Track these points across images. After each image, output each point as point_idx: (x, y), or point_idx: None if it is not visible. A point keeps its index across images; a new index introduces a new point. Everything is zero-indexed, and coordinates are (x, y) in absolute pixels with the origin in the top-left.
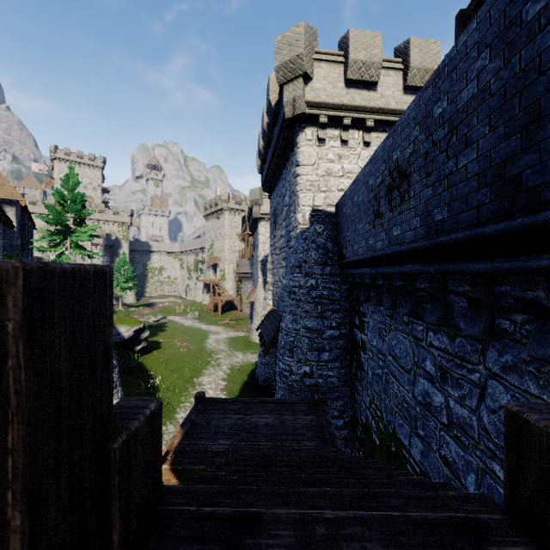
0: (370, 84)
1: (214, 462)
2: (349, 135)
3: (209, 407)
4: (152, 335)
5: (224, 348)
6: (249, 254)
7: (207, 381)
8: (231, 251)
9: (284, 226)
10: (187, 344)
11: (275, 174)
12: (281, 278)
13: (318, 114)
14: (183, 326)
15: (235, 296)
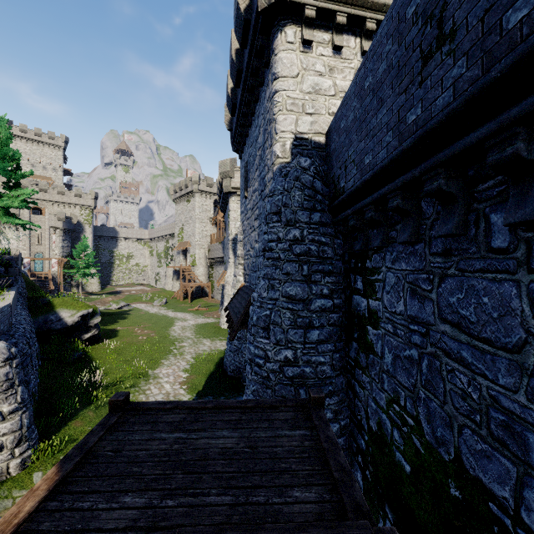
0: None
1: None
2: (343, 41)
3: (130, 420)
4: (110, 323)
5: (190, 335)
6: (221, 238)
7: (165, 373)
8: (202, 235)
9: (257, 176)
10: (149, 331)
11: (246, 121)
12: (253, 244)
13: (303, 4)
14: (148, 313)
15: (206, 282)
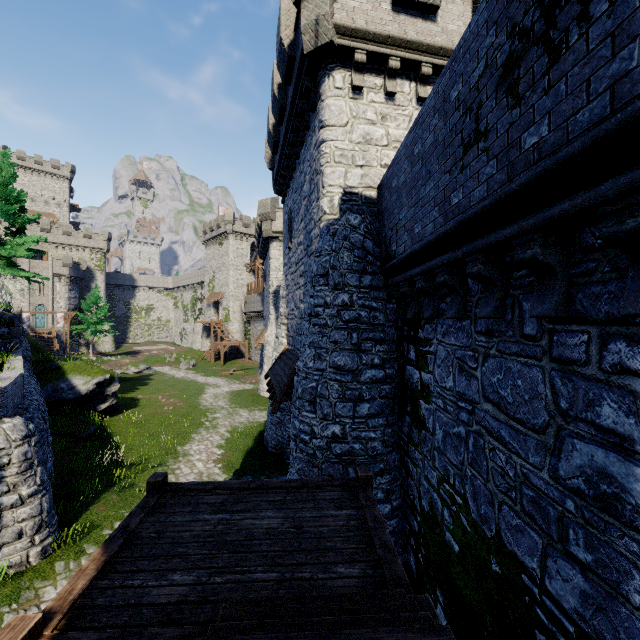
0: (428, 10)
1: (146, 639)
2: (396, 86)
3: (170, 501)
4: (129, 390)
5: (224, 405)
6: (260, 289)
7: (196, 449)
8: (237, 285)
9: (303, 228)
10: (175, 400)
11: (290, 163)
12: (298, 304)
13: (352, 48)
14: (173, 378)
15: (242, 340)
